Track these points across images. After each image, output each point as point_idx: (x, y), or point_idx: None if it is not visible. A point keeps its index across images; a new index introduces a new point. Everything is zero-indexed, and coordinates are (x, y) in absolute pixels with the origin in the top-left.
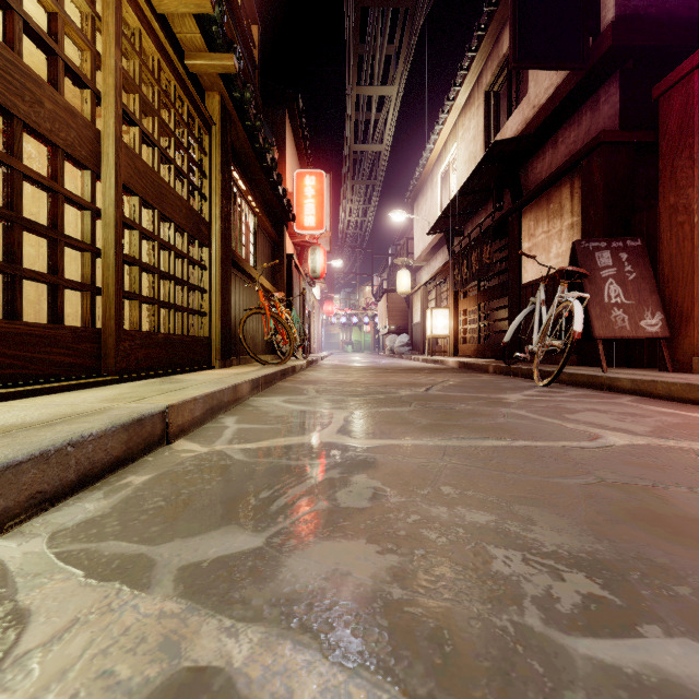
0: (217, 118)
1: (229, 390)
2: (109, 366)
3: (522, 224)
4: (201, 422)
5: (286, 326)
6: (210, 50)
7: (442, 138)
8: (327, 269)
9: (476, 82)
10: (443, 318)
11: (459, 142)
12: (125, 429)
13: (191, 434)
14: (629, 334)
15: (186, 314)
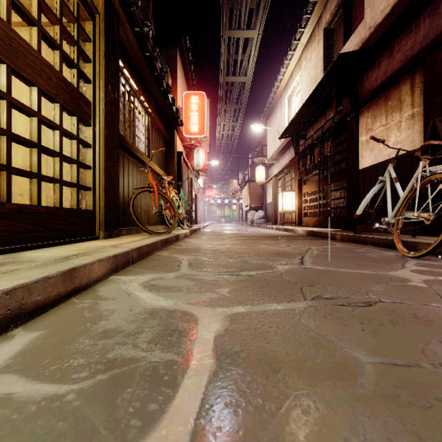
0: (102, 8)
1: (52, 280)
2: None
3: (360, 122)
4: None
5: (172, 202)
6: None
7: (289, 70)
8: (208, 167)
9: (317, 23)
10: (291, 198)
11: (302, 71)
12: None
13: None
14: None
15: (59, 185)
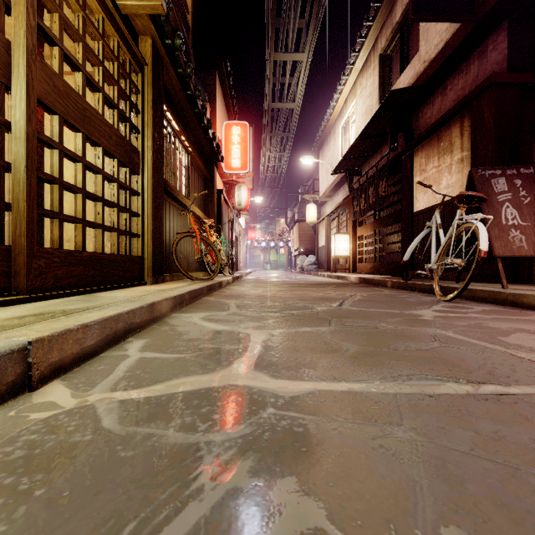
0: (149, 59)
1: (143, 309)
2: (20, 284)
3: (414, 161)
4: (97, 350)
5: (214, 247)
6: None
7: (343, 96)
8: (250, 204)
9: (372, 48)
10: (345, 242)
11: (357, 99)
12: None
13: (77, 369)
14: (527, 253)
15: (116, 234)
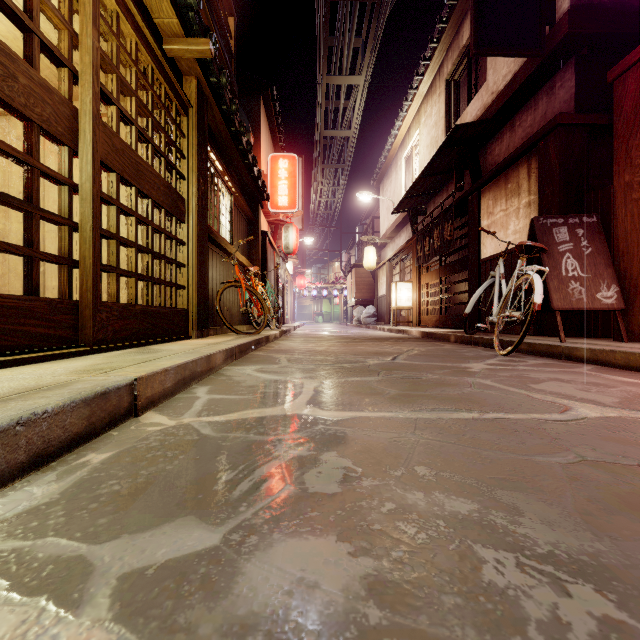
0: (195, 101)
1: (203, 360)
2: (86, 337)
3: (481, 203)
4: (172, 392)
5: (260, 298)
6: (187, 36)
7: (406, 124)
8: (299, 246)
9: (438, 71)
10: (407, 291)
11: (421, 128)
12: (86, 404)
13: (161, 405)
14: (586, 306)
15: (164, 286)
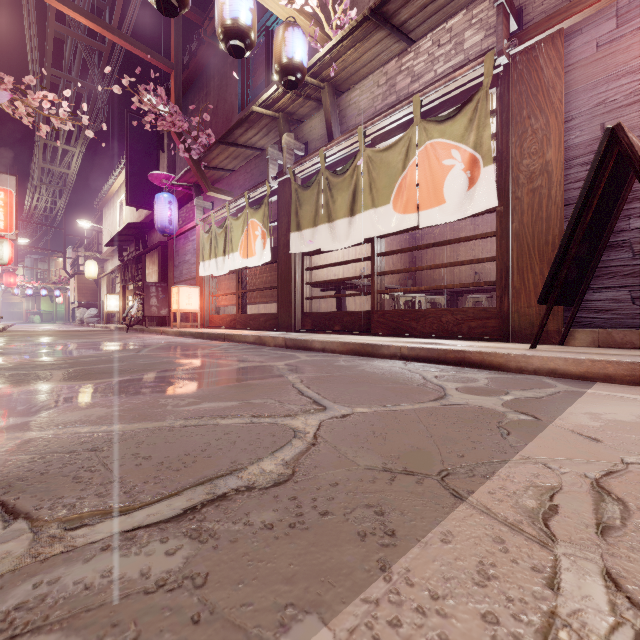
0: None
1: None
2: None
3: (146, 261)
4: None
5: None
6: None
7: (118, 183)
8: None
9: None
10: (116, 300)
11: None
12: None
13: None
14: (157, 315)
15: None
